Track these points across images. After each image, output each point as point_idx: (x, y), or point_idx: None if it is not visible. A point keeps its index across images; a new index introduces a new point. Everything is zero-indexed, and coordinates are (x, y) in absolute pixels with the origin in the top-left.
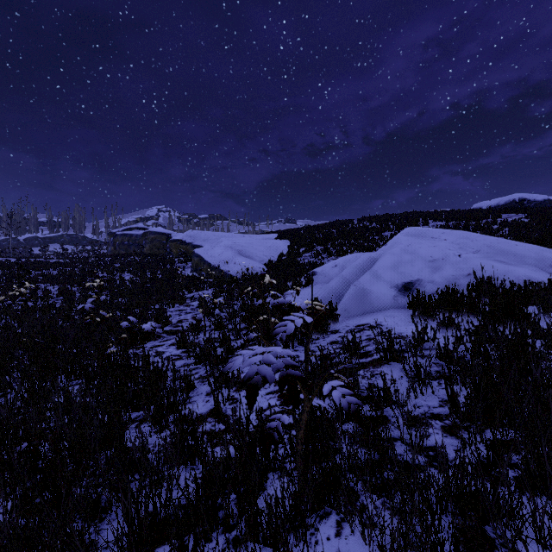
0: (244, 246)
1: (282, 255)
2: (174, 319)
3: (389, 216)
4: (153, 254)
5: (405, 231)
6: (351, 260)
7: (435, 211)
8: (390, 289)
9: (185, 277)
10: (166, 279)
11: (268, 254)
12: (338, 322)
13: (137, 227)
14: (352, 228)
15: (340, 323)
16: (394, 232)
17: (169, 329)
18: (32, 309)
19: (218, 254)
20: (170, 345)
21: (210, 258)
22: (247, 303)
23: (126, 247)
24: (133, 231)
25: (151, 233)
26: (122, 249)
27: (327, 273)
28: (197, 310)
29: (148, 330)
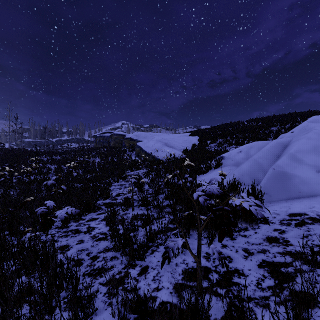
0: (168, 140)
1: (194, 146)
2: (115, 192)
3: (271, 117)
4: (115, 147)
5: (313, 119)
6: (253, 146)
7: (309, 112)
8: (317, 173)
9: (129, 160)
10: (118, 162)
11: (185, 145)
12: (262, 207)
13: (108, 131)
14: (244, 126)
15: (263, 207)
16: (280, 127)
17: (108, 201)
18: (32, 181)
19: (151, 145)
20: (102, 220)
21: (146, 148)
22: (169, 181)
23: (101, 143)
24: (105, 134)
25: (114, 134)
26: (99, 144)
27: (233, 158)
28: (133, 184)
29: (60, 218)
